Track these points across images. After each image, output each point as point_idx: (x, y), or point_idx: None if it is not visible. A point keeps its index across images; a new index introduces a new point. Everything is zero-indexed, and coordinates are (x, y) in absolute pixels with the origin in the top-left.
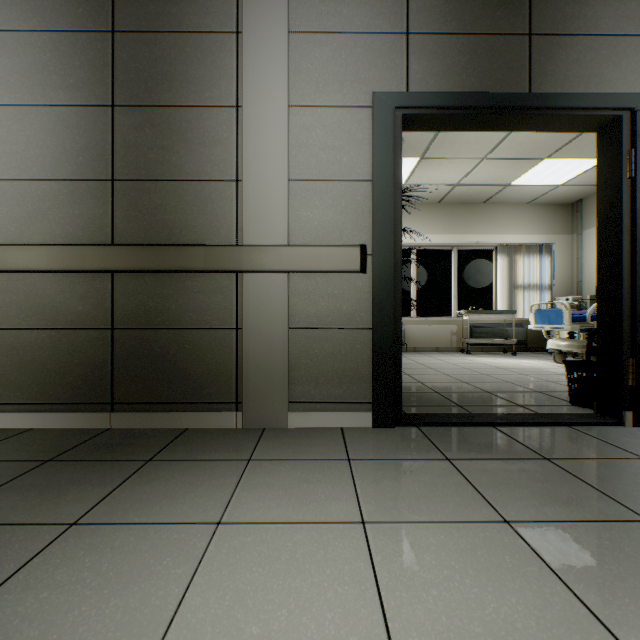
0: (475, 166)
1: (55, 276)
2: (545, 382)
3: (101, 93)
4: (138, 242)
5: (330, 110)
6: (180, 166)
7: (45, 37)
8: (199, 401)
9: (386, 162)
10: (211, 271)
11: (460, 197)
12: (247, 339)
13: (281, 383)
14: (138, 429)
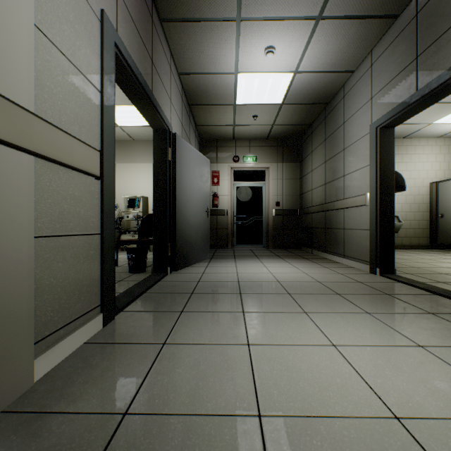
0: None
1: None
2: None
3: None
4: None
5: None
6: None
7: None
8: None
9: (111, 84)
10: None
11: None
12: None
13: (27, 322)
14: None
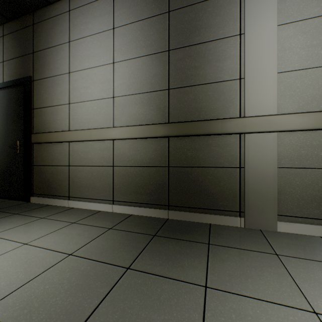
0: None
1: (141, 140)
2: None
3: (162, 45)
4: (181, 120)
5: (308, 21)
6: (204, 76)
7: (137, 24)
8: (216, 208)
9: None
10: (225, 134)
11: None
12: (247, 174)
13: (271, 202)
14: (183, 221)
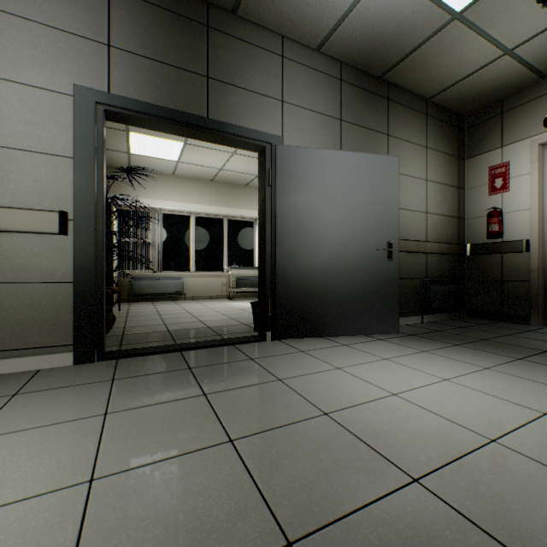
0: (230, 158)
1: None
2: None
3: None
4: None
5: (29, 88)
6: None
7: None
8: None
9: (87, 145)
10: None
11: (227, 179)
12: None
13: None
14: None
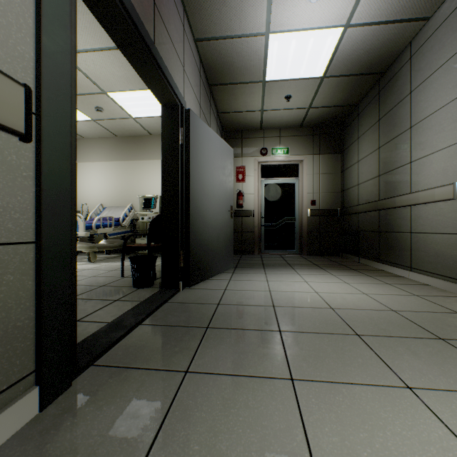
0: None
1: None
2: (91, 277)
3: None
4: None
5: None
6: None
7: None
8: None
9: None
10: None
11: None
12: None
13: None
14: None
